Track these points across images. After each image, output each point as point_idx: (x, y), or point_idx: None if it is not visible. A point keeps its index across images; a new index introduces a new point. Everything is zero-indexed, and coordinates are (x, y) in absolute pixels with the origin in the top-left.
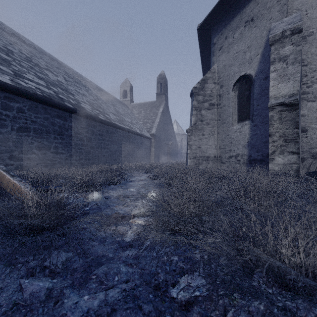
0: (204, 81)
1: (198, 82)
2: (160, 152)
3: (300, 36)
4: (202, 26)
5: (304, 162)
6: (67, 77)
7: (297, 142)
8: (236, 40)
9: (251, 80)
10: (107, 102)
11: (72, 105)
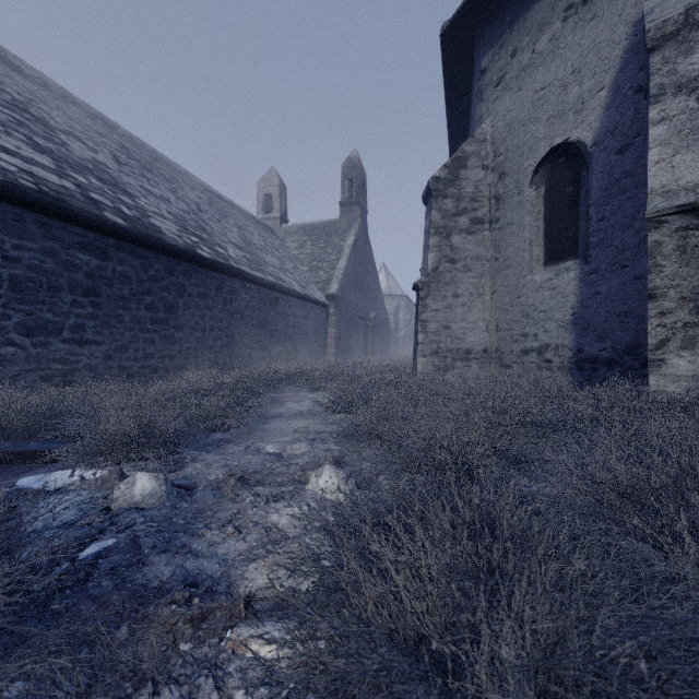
0: (458, 163)
1: (443, 166)
2: (348, 338)
3: None
4: (454, 29)
5: None
6: (124, 156)
7: None
8: (541, 57)
9: (581, 156)
10: (224, 220)
11: (125, 220)
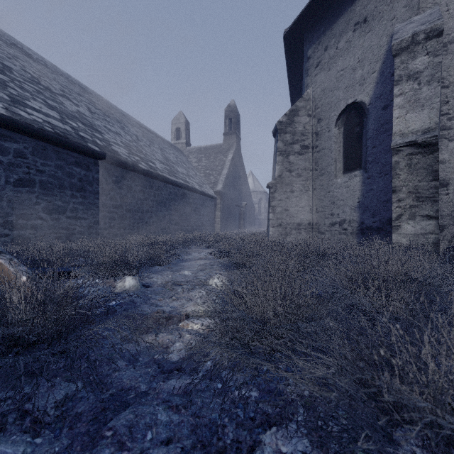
0: (293, 112)
1: (285, 115)
2: (229, 218)
3: (440, 41)
4: (291, 33)
5: (444, 231)
6: (93, 108)
7: (436, 201)
8: (341, 51)
9: (363, 110)
10: (152, 145)
11: (99, 148)
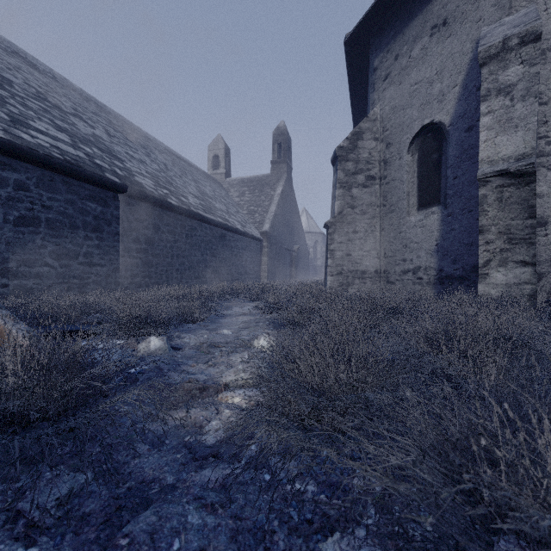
0: (357, 136)
1: (346, 138)
2: (277, 265)
3: (538, 47)
4: (354, 38)
5: (542, 280)
6: (112, 130)
7: (533, 243)
8: (415, 61)
9: (442, 133)
10: (184, 176)
11: (119, 179)
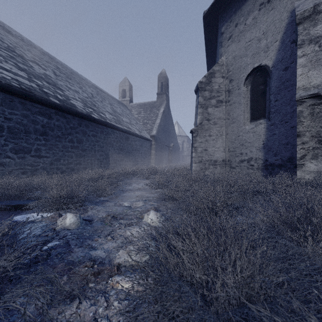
0: (211, 75)
1: (204, 76)
2: (161, 155)
3: None
4: (209, 14)
5: None
6: (58, 72)
7: None
8: (249, 26)
9: (267, 72)
10: (104, 101)
11: (59, 101)
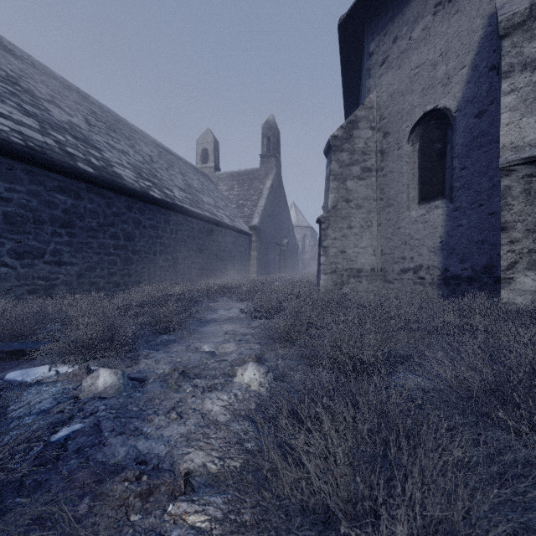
0: (352, 124)
1: (340, 127)
2: (267, 259)
3: None
4: (348, 21)
5: None
6: (94, 119)
7: None
8: (416, 42)
9: (447, 120)
10: (171, 168)
11: (93, 169)
